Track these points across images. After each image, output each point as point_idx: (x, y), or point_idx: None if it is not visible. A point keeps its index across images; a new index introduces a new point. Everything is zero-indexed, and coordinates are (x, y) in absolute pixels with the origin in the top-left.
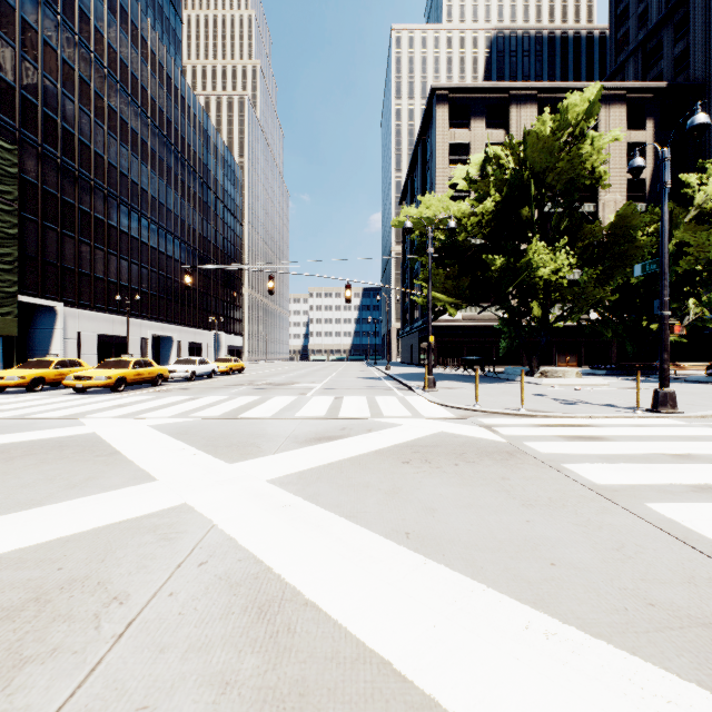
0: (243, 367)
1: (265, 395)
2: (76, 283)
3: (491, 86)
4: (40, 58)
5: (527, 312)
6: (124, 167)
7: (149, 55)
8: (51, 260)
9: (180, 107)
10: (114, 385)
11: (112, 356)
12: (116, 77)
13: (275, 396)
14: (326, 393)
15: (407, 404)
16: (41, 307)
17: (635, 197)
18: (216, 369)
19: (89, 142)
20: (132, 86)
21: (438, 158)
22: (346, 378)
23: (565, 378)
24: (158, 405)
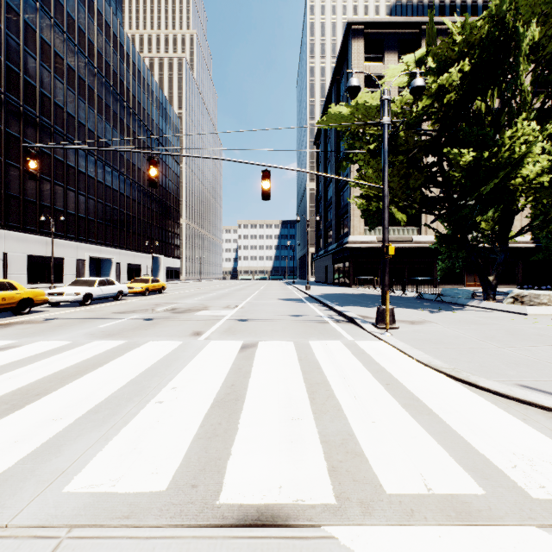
0: (163, 287)
1: (134, 337)
2: (2, 204)
3: (404, 20)
4: None
5: (474, 225)
6: (58, 99)
7: None
8: None
9: (119, 54)
10: None
11: (46, 276)
12: (50, 12)
13: (146, 341)
14: (233, 331)
15: (384, 374)
16: None
17: None
18: (125, 290)
19: (18, 69)
20: (68, 25)
21: None
22: (266, 300)
23: None
24: None
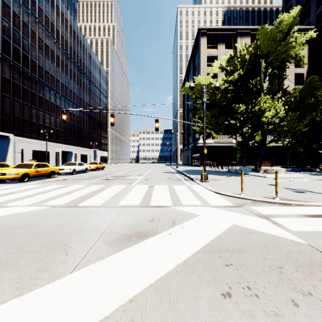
0: (104, 166)
1: (107, 184)
2: (20, 124)
3: (227, 27)
4: (0, 9)
5: (253, 137)
6: (47, 68)
7: (60, 14)
8: (7, 112)
9: (76, 41)
10: (20, 178)
11: (41, 161)
12: (42, 23)
13: (113, 185)
14: (144, 182)
15: (194, 192)
16: (2, 136)
17: (299, 82)
18: (88, 168)
19: (28, 54)
20: (51, 28)
21: (202, 63)
22: (156, 173)
23: (279, 174)
24: (34, 193)
